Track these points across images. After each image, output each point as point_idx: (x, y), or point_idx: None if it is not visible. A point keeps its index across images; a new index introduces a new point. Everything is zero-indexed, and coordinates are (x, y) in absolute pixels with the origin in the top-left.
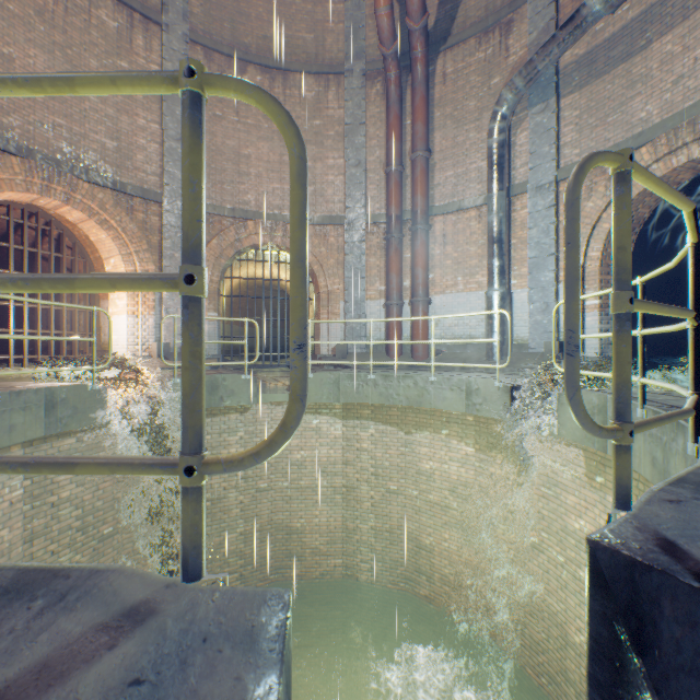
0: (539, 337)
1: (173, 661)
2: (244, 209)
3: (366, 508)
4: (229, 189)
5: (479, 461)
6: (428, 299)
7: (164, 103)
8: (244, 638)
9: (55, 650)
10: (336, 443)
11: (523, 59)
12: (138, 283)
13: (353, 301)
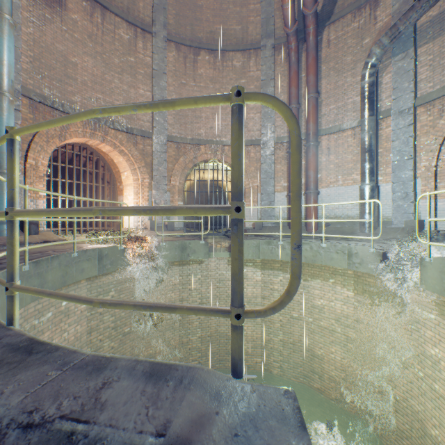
0: (400, 216)
1: (249, 425)
2: (198, 138)
3: (277, 327)
4: (189, 127)
5: (357, 301)
6: (317, 191)
7: (153, 79)
8: (281, 416)
9: (192, 411)
10: (257, 284)
11: (387, 24)
12: (208, 211)
13: (266, 193)
